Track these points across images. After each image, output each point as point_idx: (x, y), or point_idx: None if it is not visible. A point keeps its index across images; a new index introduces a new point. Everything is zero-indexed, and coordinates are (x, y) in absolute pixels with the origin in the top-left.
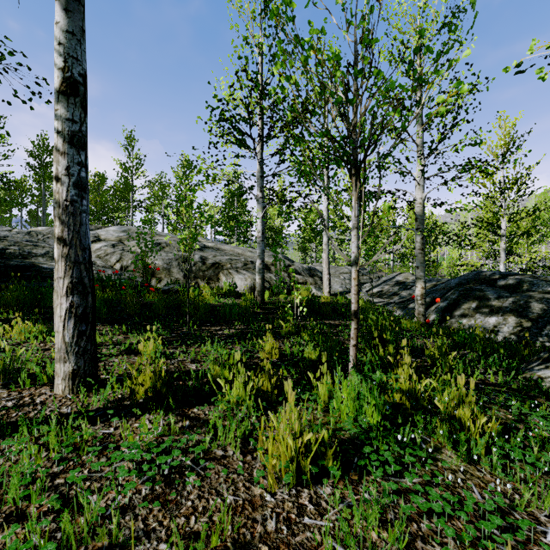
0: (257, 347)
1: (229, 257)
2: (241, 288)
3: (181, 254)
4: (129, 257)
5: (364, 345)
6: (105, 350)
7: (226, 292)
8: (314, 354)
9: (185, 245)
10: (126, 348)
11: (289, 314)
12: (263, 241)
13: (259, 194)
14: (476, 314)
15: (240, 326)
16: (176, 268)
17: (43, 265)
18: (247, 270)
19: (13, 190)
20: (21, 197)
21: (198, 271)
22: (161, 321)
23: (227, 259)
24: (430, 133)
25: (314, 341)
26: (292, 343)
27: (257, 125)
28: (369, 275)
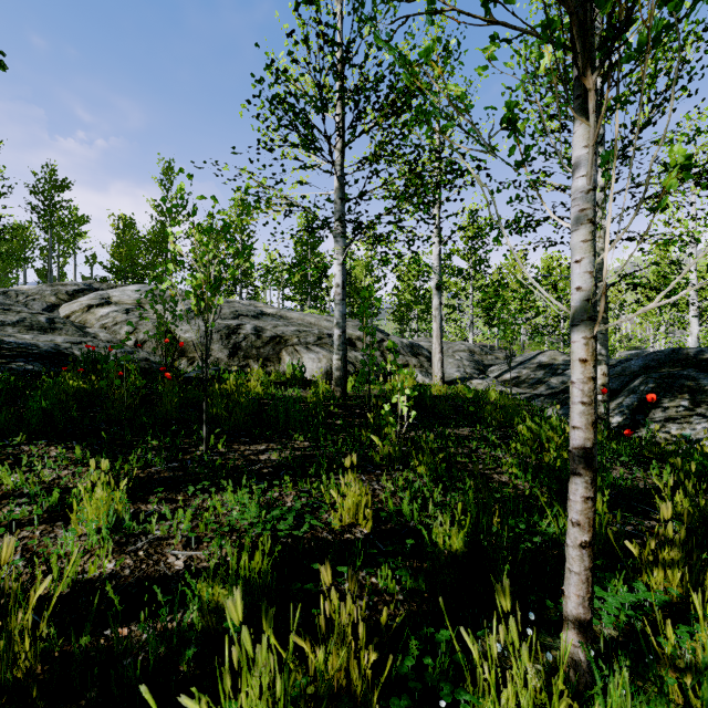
0: (328, 496)
1: (296, 328)
2: (312, 373)
3: (226, 324)
4: (148, 327)
5: (530, 483)
6: (8, 509)
7: (289, 379)
8: (457, 539)
9: (199, 298)
10: (58, 502)
11: (389, 425)
12: (344, 301)
13: (339, 227)
14: (691, 416)
15: (302, 442)
16: (217, 344)
17: (8, 338)
18: (322, 346)
19: (9, 239)
20: (23, 250)
21: (249, 349)
22: (164, 434)
23: (293, 331)
24: (627, 112)
25: (441, 484)
26: (398, 488)
27: (333, 107)
28: (495, 354)
